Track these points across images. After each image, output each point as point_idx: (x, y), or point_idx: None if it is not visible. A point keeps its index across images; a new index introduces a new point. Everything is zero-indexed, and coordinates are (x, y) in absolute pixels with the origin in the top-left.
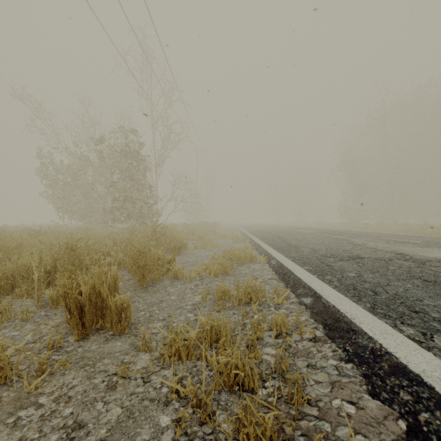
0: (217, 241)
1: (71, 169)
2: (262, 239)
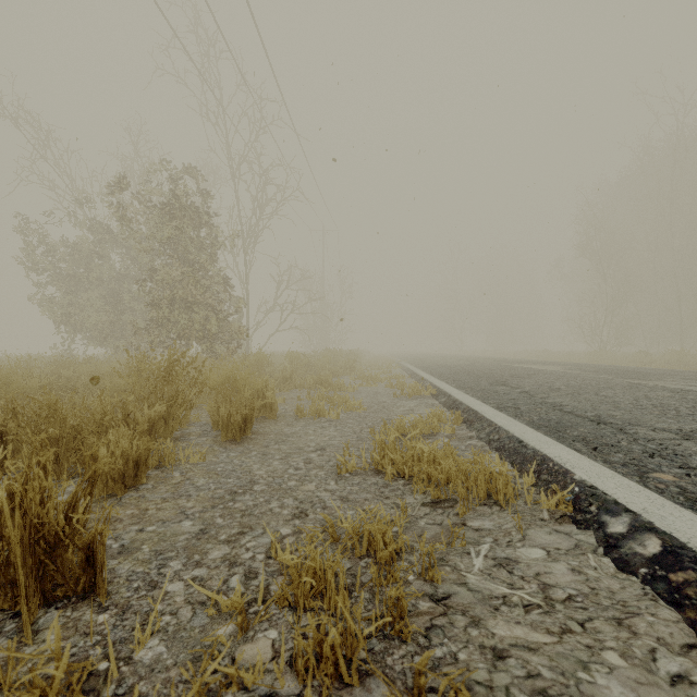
0: (356, 391)
1: (83, 249)
2: (466, 388)
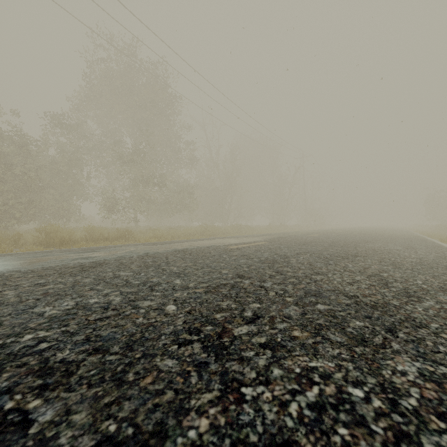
0: None
1: None
2: None
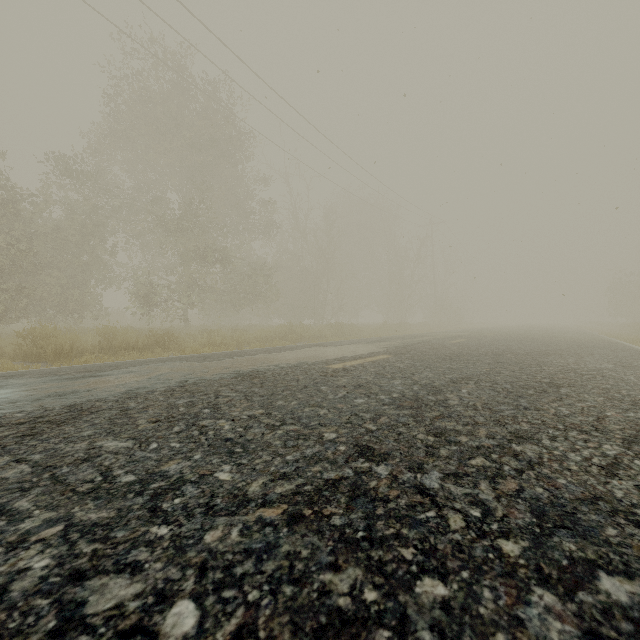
0: None
1: None
2: None
